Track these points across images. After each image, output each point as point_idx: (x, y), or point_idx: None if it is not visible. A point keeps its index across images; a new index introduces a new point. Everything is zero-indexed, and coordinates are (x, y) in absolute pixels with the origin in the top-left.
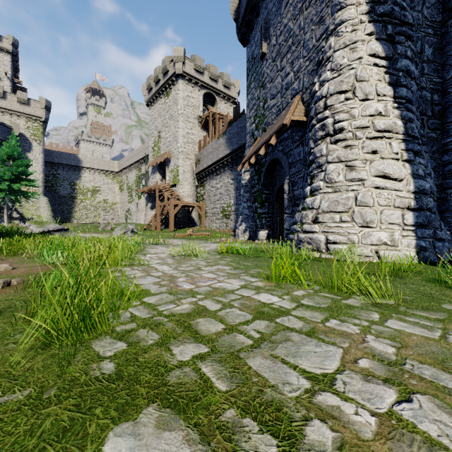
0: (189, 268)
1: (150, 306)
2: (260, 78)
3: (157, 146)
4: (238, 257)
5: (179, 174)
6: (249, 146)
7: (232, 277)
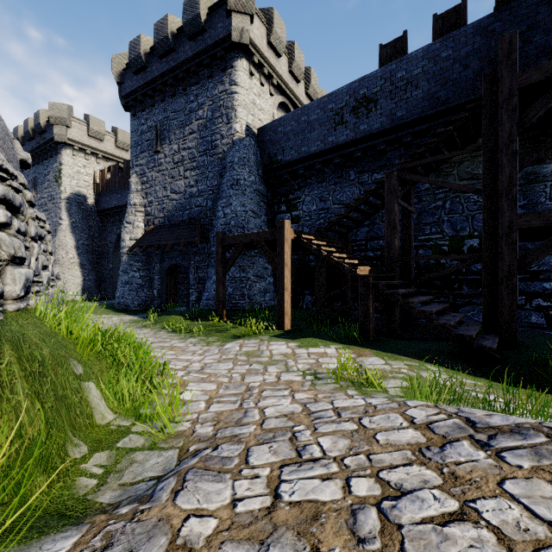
0: None
1: None
2: None
3: None
4: None
5: None
6: None
7: None
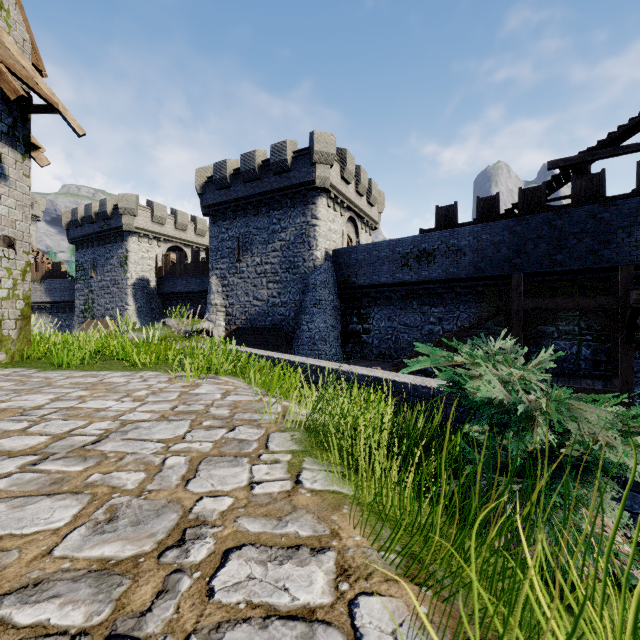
0: None
1: None
2: (90, 286)
3: None
4: None
5: None
6: (79, 317)
7: None
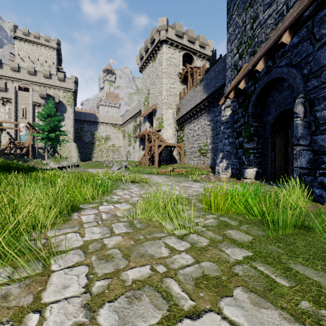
0: (135, 322)
1: None
2: None
3: (146, 101)
4: (254, 225)
5: (163, 121)
6: (230, 80)
7: None
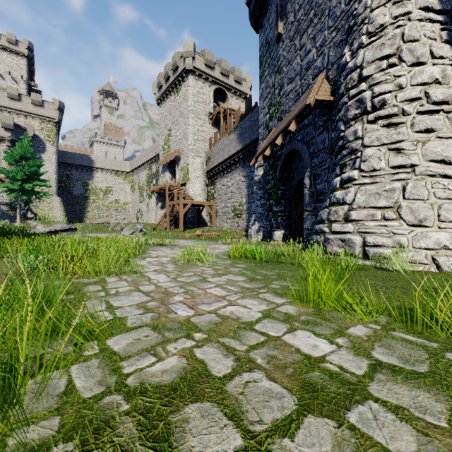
0: (192, 279)
1: (110, 361)
2: (276, 63)
3: (167, 144)
4: (253, 262)
5: (189, 173)
6: (263, 139)
7: (247, 296)
